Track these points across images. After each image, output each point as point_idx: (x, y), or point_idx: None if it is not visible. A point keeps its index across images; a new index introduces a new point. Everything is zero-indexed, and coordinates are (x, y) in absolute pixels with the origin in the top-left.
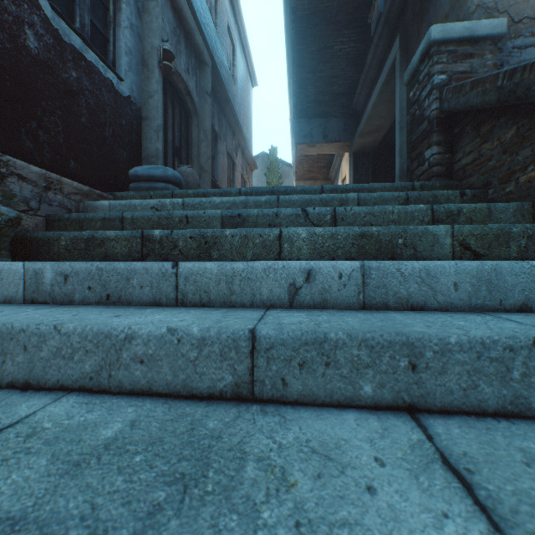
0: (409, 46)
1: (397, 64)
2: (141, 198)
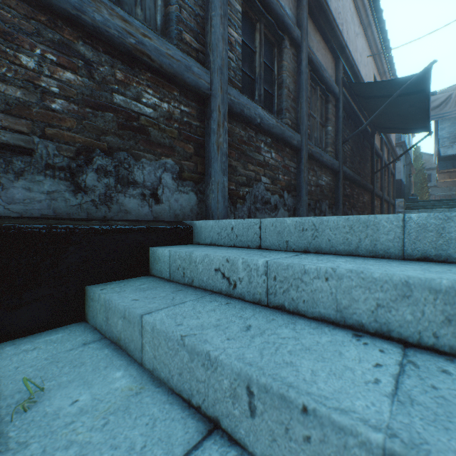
0: None
1: None
2: (411, 202)
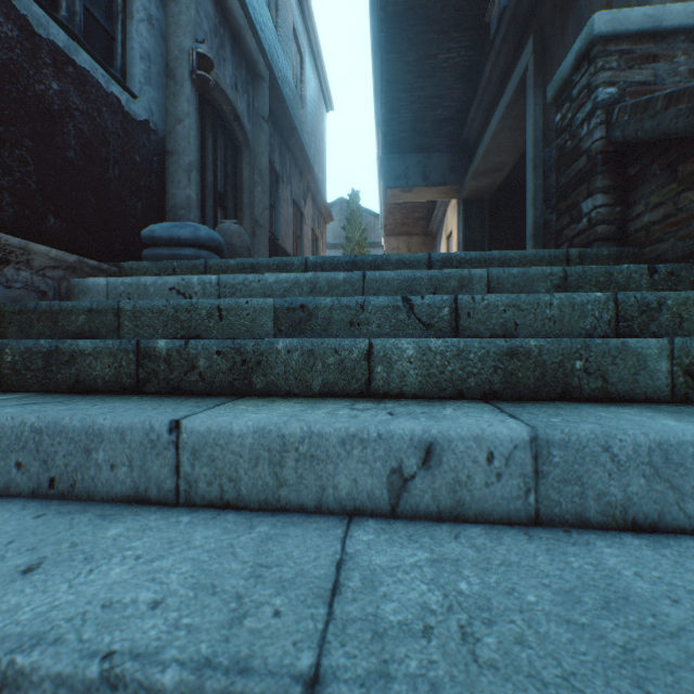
0: (547, 51)
1: (530, 77)
2: (160, 271)
